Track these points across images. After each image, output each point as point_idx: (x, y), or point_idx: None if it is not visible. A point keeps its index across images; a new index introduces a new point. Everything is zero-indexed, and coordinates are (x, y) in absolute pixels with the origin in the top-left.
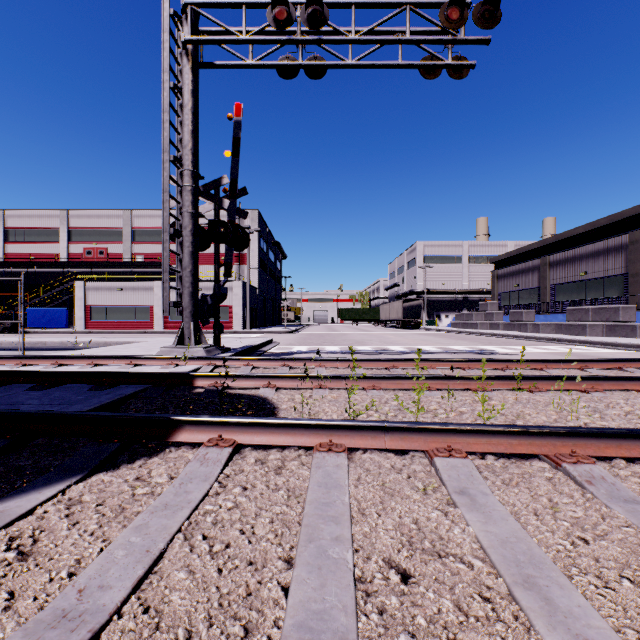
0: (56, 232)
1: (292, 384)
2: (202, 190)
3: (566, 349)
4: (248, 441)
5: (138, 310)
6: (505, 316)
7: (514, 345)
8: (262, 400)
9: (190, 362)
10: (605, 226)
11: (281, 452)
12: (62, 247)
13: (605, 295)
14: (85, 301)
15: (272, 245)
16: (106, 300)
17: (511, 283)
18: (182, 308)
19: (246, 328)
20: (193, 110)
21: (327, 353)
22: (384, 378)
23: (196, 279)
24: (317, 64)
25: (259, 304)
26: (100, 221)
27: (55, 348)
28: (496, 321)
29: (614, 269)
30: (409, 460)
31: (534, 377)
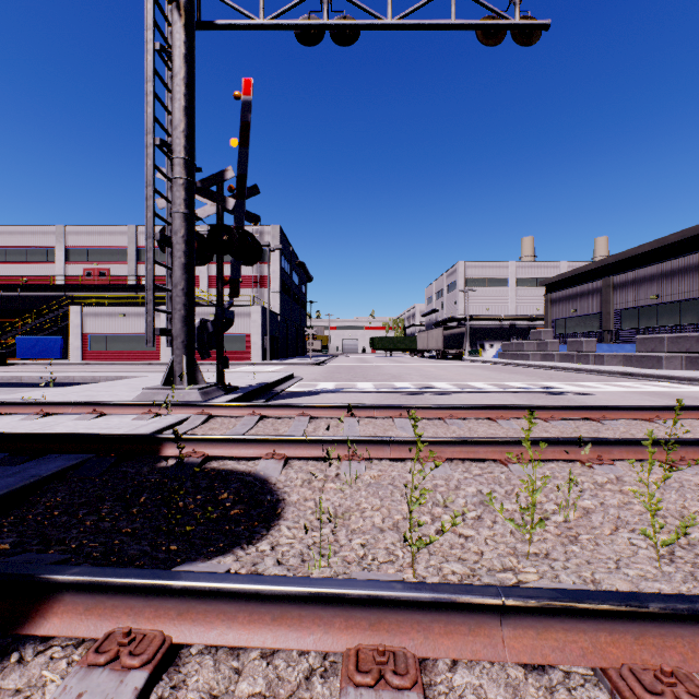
0: (52, 251)
1: (310, 452)
2: (200, 186)
3: (648, 386)
4: (195, 636)
5: (143, 339)
6: (561, 346)
7: (581, 381)
8: (260, 484)
9: (175, 410)
10: (675, 243)
11: (269, 660)
12: (59, 268)
13: (681, 321)
14: (82, 329)
15: (296, 266)
16: (106, 327)
17: (567, 308)
18: (172, 337)
19: (266, 359)
20: (186, 80)
21: (359, 392)
22: (448, 443)
23: (190, 299)
24: (347, 24)
25: (281, 332)
26: (101, 238)
27: (35, 384)
28: (551, 351)
29: (692, 291)
30: (565, 695)
31: (674, 441)
